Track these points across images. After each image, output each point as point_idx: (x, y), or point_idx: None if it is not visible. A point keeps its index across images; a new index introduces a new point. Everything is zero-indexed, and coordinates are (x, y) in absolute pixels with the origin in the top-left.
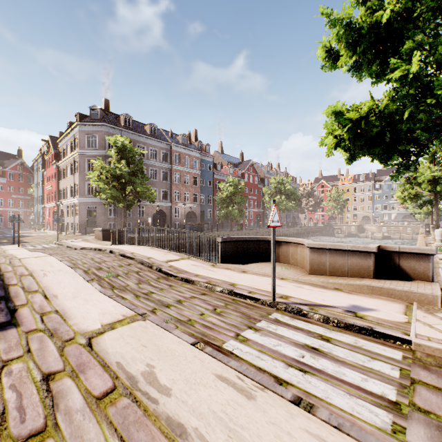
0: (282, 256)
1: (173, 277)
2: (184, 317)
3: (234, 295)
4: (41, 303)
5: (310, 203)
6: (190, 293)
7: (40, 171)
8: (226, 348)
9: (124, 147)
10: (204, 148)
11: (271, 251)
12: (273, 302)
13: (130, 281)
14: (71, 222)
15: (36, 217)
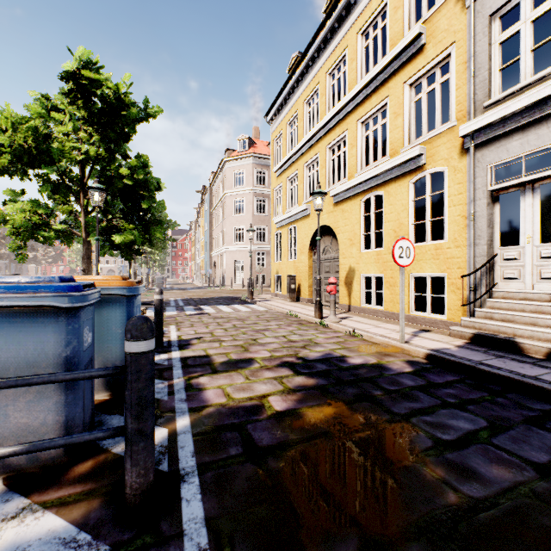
0: None
1: None
2: None
3: None
4: None
5: (50, 254)
6: None
7: None
8: None
9: None
10: None
11: None
12: None
13: None
14: None
15: None
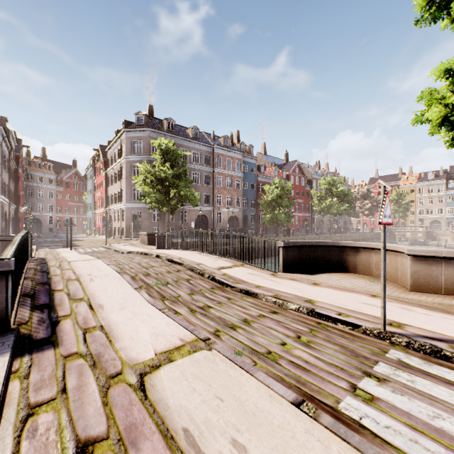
0: (361, 266)
1: (230, 287)
2: (259, 346)
3: (317, 316)
4: (86, 315)
5: (366, 206)
6: (256, 309)
7: (91, 179)
8: (346, 413)
9: (168, 149)
10: (246, 150)
11: (344, 259)
12: (385, 332)
13: (181, 290)
14: (118, 227)
15: (88, 223)
